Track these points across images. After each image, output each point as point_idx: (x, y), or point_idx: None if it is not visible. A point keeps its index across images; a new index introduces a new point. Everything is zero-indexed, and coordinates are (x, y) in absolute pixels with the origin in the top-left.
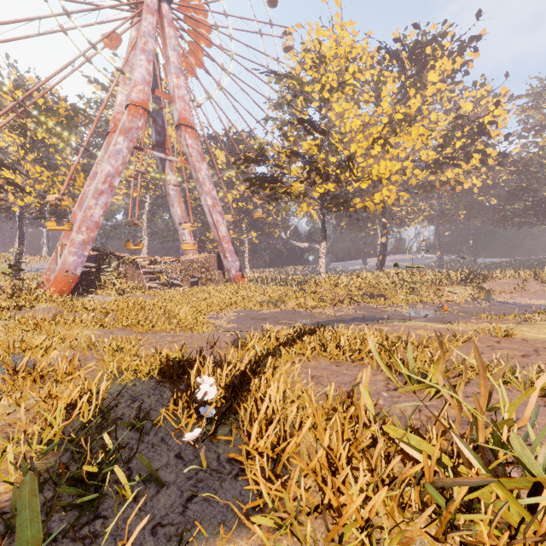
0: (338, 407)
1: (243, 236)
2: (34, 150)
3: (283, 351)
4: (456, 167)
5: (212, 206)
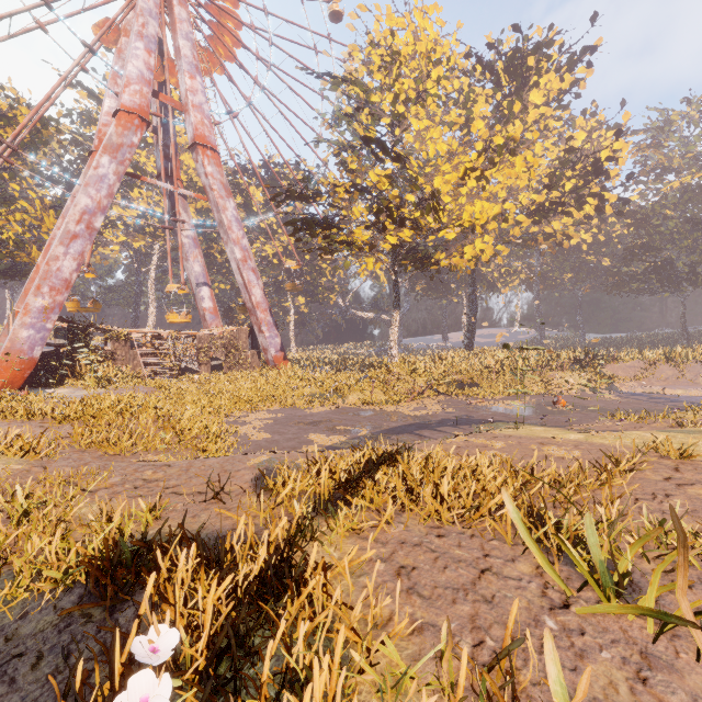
0: None
1: (287, 303)
2: None
3: (342, 512)
4: (565, 216)
5: (241, 261)
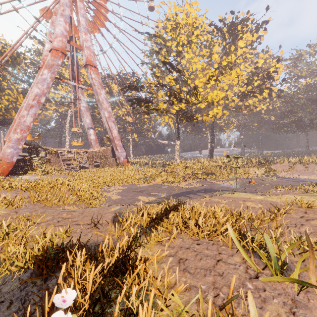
0: None
1: (129, 137)
2: None
3: (153, 233)
4: (254, 97)
5: (108, 117)
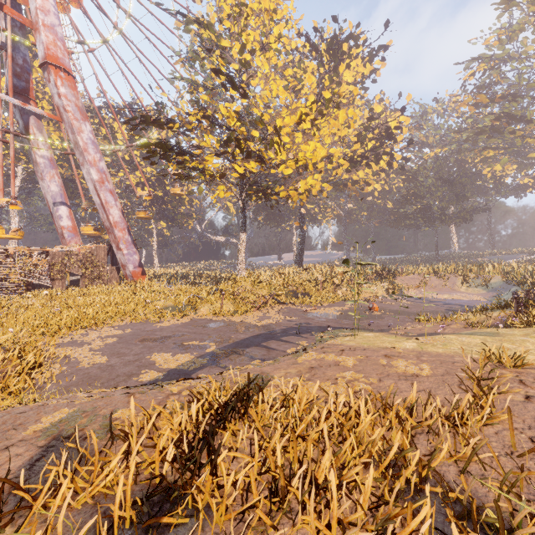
0: None
1: (151, 226)
2: None
3: None
4: (367, 167)
5: (98, 182)
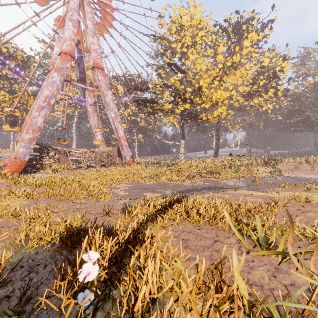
0: (211, 287)
1: (134, 137)
2: (0, 81)
3: (159, 219)
4: (260, 97)
5: (114, 118)
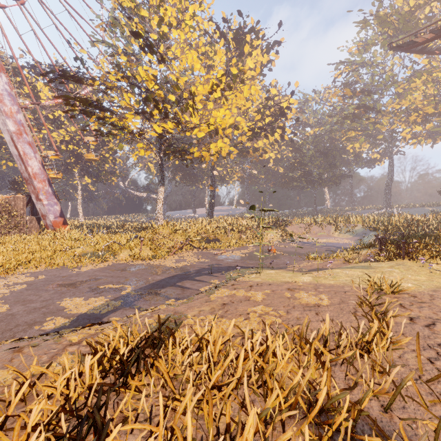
0: None
1: (75, 181)
2: None
3: None
4: (265, 138)
5: (15, 133)
